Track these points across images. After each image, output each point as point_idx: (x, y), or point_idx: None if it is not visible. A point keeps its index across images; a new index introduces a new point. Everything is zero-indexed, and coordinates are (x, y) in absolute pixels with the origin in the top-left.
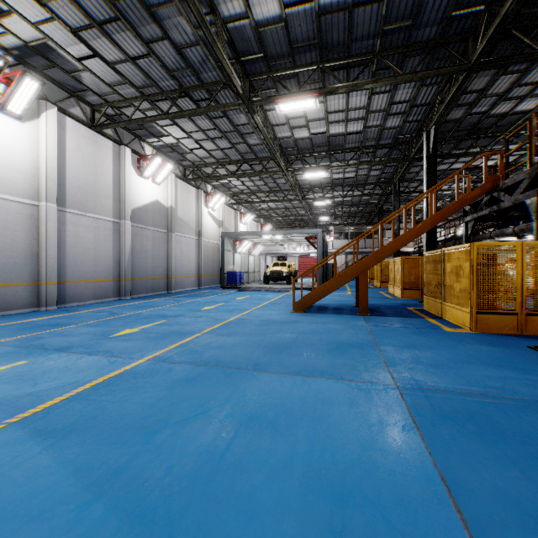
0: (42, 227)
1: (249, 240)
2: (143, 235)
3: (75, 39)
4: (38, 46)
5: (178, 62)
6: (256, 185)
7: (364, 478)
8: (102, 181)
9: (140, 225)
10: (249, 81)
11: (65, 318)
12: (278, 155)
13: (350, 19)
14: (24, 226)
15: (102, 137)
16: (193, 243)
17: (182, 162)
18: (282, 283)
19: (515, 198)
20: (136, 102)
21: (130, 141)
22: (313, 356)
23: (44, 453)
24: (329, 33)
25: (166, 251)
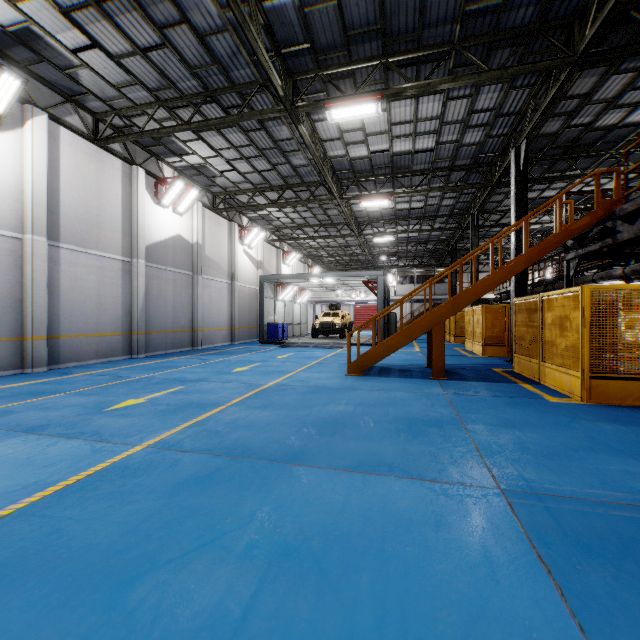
0: (27, 266)
1: (294, 285)
2: (161, 278)
3: (67, 24)
4: (20, 33)
5: (201, 56)
6: (303, 217)
7: None
8: (108, 210)
9: (158, 266)
10: (292, 81)
11: (54, 383)
12: (329, 179)
13: None
14: (4, 265)
15: (107, 154)
16: (225, 288)
17: (211, 188)
18: (335, 337)
19: (638, 228)
20: (150, 109)
21: (145, 160)
22: (377, 439)
23: None
24: (395, 16)
25: (190, 298)
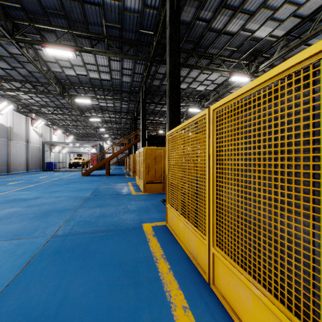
0: None
1: (60, 146)
2: None
3: None
4: None
5: (28, 74)
6: (64, 117)
7: (85, 188)
8: None
9: None
10: (62, 86)
11: None
12: (76, 110)
13: (101, 82)
14: None
15: None
16: (24, 146)
17: (17, 102)
18: (80, 168)
19: None
20: None
21: None
22: (84, 182)
23: (27, 192)
24: (94, 82)
25: (7, 151)
